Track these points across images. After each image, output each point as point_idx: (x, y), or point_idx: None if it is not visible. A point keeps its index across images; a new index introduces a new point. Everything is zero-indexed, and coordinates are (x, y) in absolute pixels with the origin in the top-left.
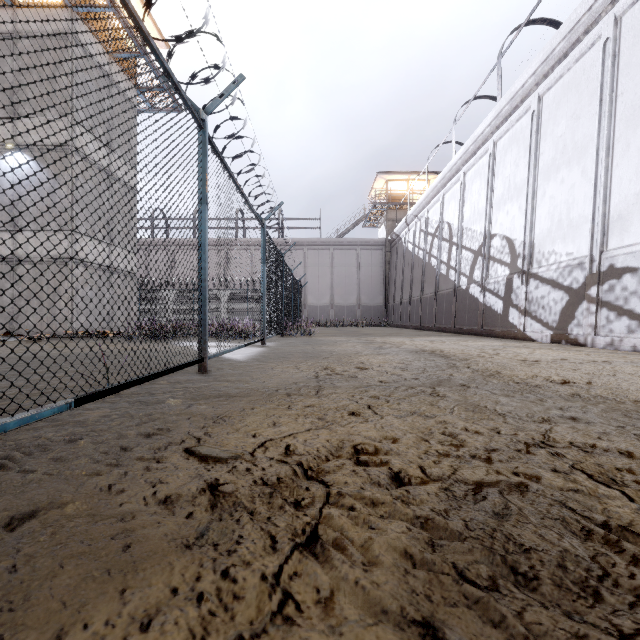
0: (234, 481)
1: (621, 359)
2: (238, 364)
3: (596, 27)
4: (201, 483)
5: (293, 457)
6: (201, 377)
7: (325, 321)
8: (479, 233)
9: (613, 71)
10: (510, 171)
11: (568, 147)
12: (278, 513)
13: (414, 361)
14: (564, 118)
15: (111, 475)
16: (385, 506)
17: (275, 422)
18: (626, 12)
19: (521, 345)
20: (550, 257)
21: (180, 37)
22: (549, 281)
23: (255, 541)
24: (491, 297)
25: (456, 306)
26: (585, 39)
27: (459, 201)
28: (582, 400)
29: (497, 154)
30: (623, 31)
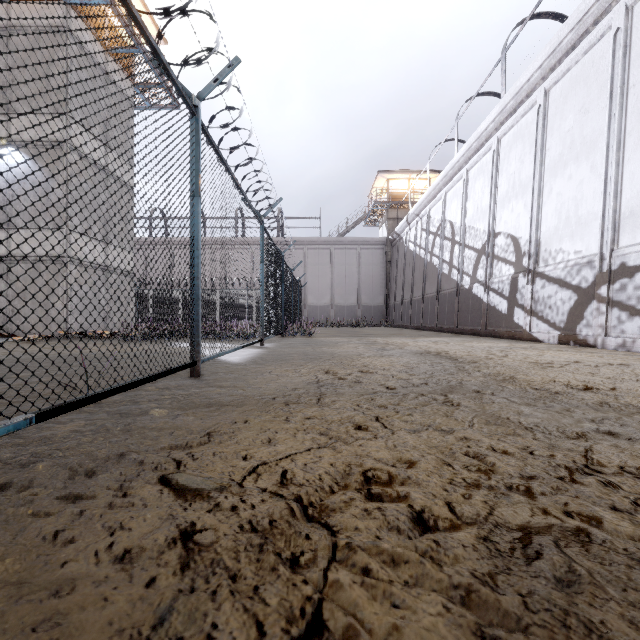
0: (215, 526)
1: (637, 361)
2: (234, 367)
3: (606, 17)
4: (172, 530)
5: (290, 489)
6: (193, 382)
7: (325, 321)
8: (482, 231)
9: (624, 62)
10: (515, 168)
11: (576, 142)
12: (269, 579)
13: (420, 364)
14: (572, 112)
15: (62, 516)
16: (410, 567)
17: (270, 439)
18: (638, 1)
19: (528, 346)
20: (557, 255)
21: (168, 10)
22: (556, 280)
23: (234, 634)
24: (495, 297)
25: (459, 306)
26: (594, 30)
27: (462, 199)
28: (613, 410)
29: (501, 151)
30: (635, 21)
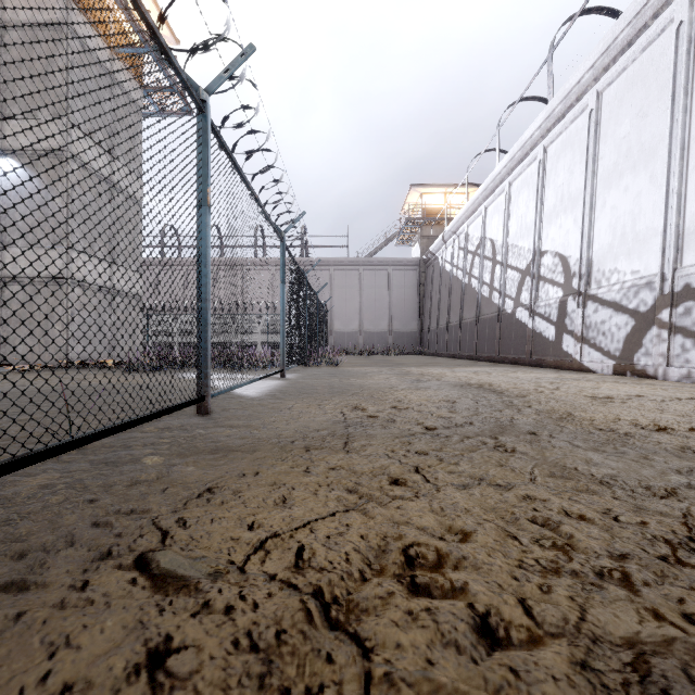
0: (199, 642)
1: None
2: (249, 402)
3: (667, 9)
4: (137, 651)
5: (307, 576)
6: (199, 421)
7: (353, 349)
8: (527, 250)
9: (688, 59)
10: (563, 179)
11: (633, 149)
12: None
13: (461, 398)
14: (628, 116)
15: None
16: None
17: (285, 497)
18: None
19: (580, 377)
20: (612, 276)
21: None
22: (611, 303)
23: None
24: (541, 322)
25: (500, 332)
26: (654, 24)
27: (504, 215)
28: None
29: (548, 160)
30: None
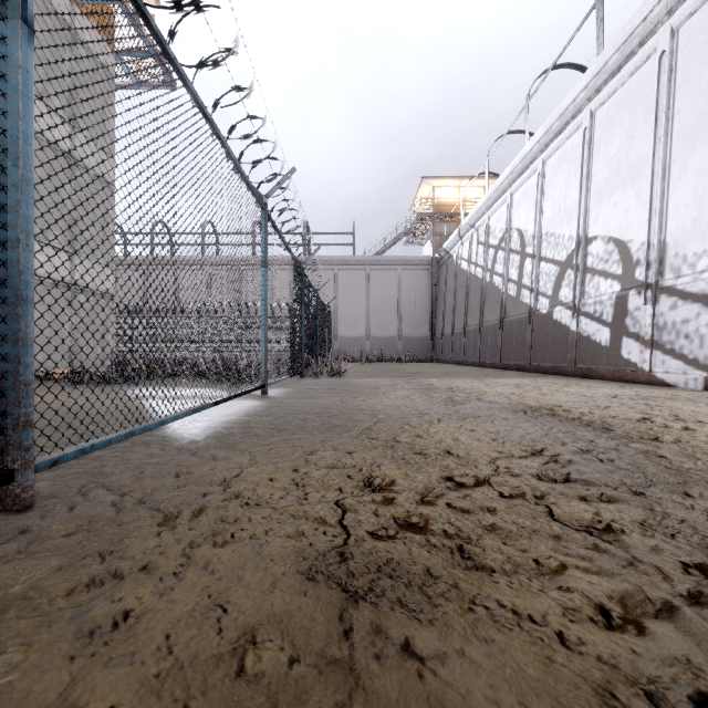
0: None
1: None
2: (164, 460)
3: None
4: None
5: None
6: None
7: (360, 356)
8: (568, 238)
9: None
10: (619, 146)
11: None
12: None
13: (555, 445)
14: None
15: None
16: None
17: None
18: None
19: (669, 395)
20: (698, 261)
21: None
22: (698, 297)
23: None
24: (590, 323)
25: (532, 336)
26: None
27: (536, 199)
28: None
29: (596, 127)
30: None
